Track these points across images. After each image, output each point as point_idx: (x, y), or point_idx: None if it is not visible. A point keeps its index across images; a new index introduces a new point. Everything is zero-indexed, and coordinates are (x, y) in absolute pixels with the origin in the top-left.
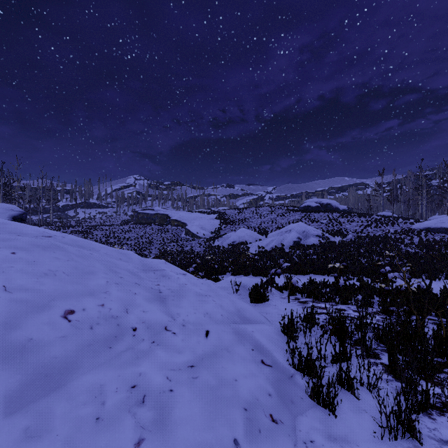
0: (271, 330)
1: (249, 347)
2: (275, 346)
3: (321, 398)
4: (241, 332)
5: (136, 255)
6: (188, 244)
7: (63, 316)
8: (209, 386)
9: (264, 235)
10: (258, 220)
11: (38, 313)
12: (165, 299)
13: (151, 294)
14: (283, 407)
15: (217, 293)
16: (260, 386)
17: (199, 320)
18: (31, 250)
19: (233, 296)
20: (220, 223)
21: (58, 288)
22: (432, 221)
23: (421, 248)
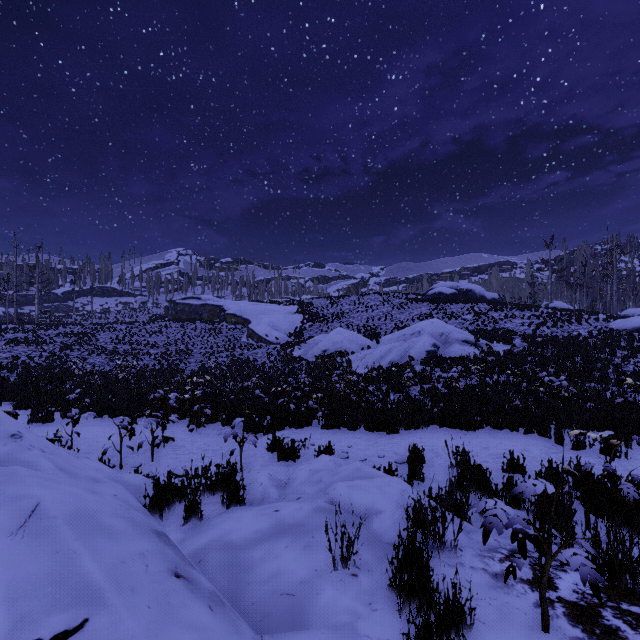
0: None
1: None
2: None
3: None
4: None
5: None
6: (251, 354)
7: None
8: None
9: (375, 339)
10: (363, 314)
11: None
12: None
13: None
14: None
15: None
16: None
17: None
18: None
19: (334, 593)
20: (304, 320)
21: None
22: None
23: None
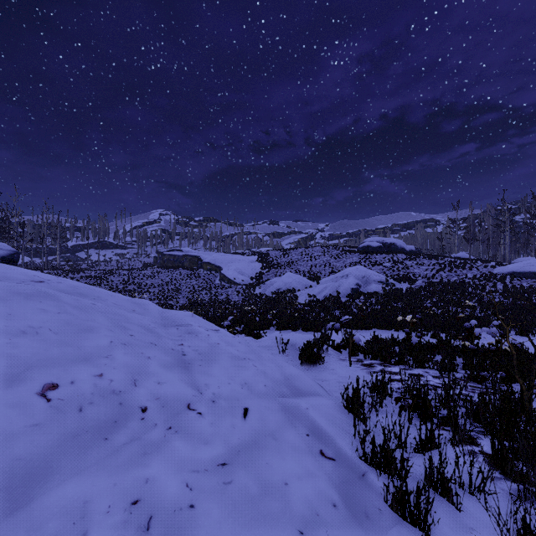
0: (330, 406)
1: (303, 431)
2: (338, 428)
3: (408, 511)
4: (292, 409)
5: (154, 306)
6: (223, 292)
7: (40, 392)
8: (248, 495)
9: (316, 281)
10: (308, 263)
11: (2, 390)
12: (190, 365)
13: (171, 357)
14: (354, 524)
15: (259, 355)
16: (320, 491)
17: (234, 394)
18: (7, 300)
19: (279, 357)
20: (262, 267)
21: (38, 351)
22: (519, 264)
23: (506, 296)
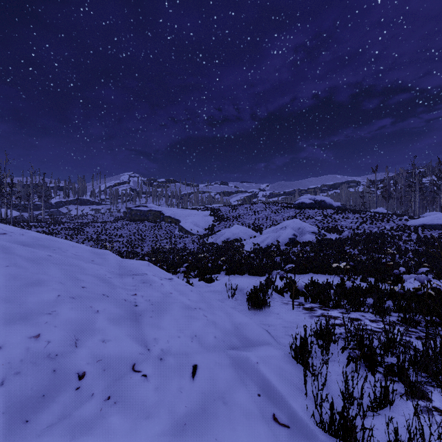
0: (280, 357)
1: (254, 390)
2: (289, 385)
3: None
4: (242, 363)
5: (114, 256)
6: (181, 241)
7: None
8: None
9: (259, 232)
10: (252, 216)
11: None
12: (140, 317)
13: (122, 309)
14: None
15: (209, 304)
16: None
17: (183, 349)
18: None
19: (228, 302)
20: (214, 220)
21: None
22: (428, 218)
23: (420, 245)
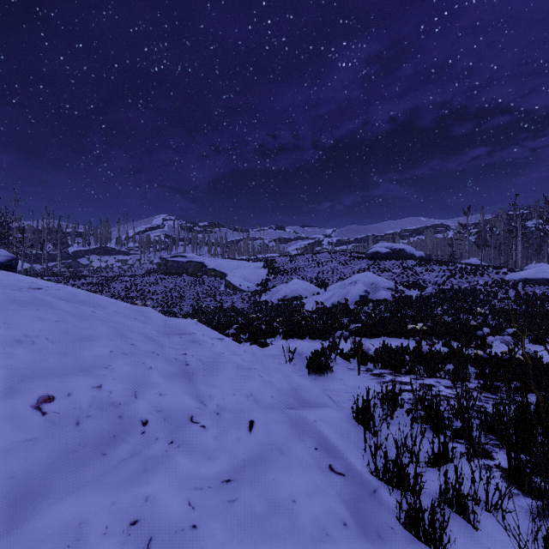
0: (339, 418)
1: (311, 445)
2: (347, 442)
3: (423, 530)
4: (299, 421)
5: (157, 314)
6: (229, 299)
7: (34, 405)
8: (254, 514)
9: (323, 288)
10: (315, 269)
11: None
12: (193, 375)
13: (174, 367)
14: (365, 544)
15: (265, 365)
16: (329, 509)
17: (239, 406)
18: (2, 308)
19: (286, 367)
20: (269, 273)
21: (34, 362)
22: (531, 270)
23: (519, 303)
